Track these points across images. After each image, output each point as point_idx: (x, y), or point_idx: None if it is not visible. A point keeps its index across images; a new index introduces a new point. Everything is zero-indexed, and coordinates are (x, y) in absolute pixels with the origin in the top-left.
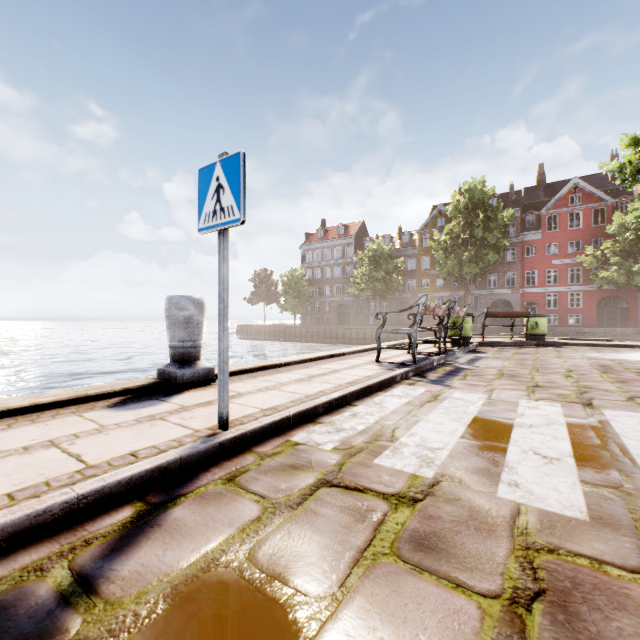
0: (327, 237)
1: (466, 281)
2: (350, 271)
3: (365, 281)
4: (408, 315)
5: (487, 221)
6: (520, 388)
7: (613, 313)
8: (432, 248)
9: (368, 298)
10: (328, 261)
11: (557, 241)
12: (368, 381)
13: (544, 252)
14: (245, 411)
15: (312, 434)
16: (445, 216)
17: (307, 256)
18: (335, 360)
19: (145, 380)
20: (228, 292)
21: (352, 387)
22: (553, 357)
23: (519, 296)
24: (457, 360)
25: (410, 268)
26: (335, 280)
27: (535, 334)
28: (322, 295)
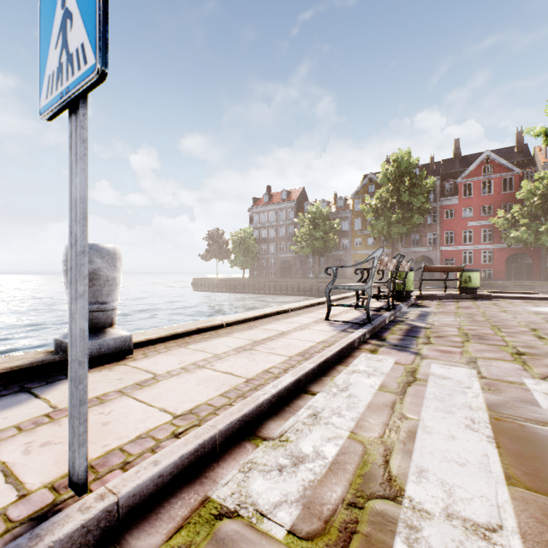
0: (272, 201)
1: (393, 240)
2: (292, 231)
3: (305, 240)
4: (355, 270)
5: (412, 187)
6: (504, 357)
7: (520, 268)
8: (364, 211)
9: (308, 255)
10: (273, 222)
11: (472, 205)
12: (325, 351)
13: (460, 215)
14: (145, 422)
15: (250, 475)
16: (375, 183)
17: (254, 218)
18: (281, 318)
19: (31, 356)
20: (85, 224)
21: (307, 363)
22: (499, 312)
23: (439, 253)
24: (406, 316)
25: (344, 229)
26: (279, 239)
27: (468, 288)
28: (267, 252)
